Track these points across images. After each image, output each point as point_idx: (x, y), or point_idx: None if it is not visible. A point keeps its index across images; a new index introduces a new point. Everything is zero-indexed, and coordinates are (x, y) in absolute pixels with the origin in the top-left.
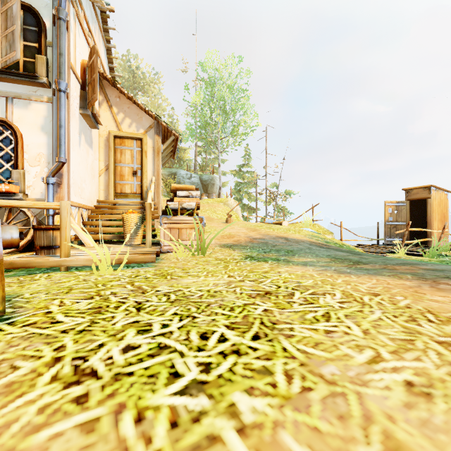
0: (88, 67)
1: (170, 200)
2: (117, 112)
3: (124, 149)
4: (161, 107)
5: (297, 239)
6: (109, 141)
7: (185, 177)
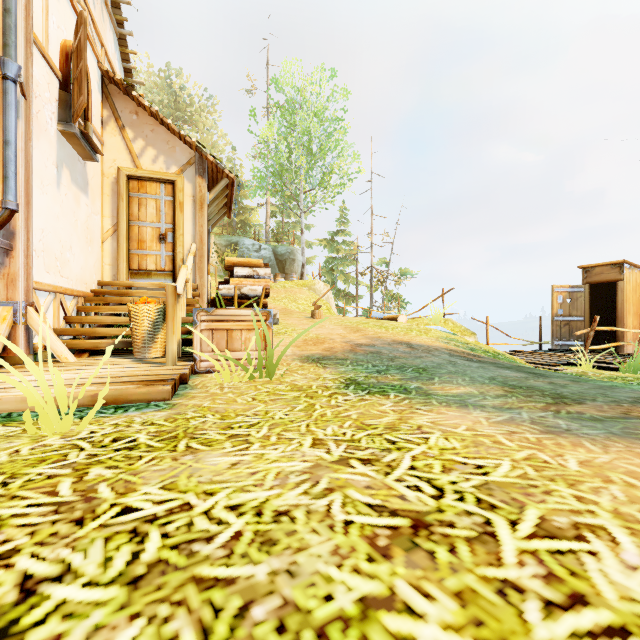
0: (73, 51)
1: (224, 282)
2: (133, 137)
3: (144, 197)
4: (216, 147)
5: (426, 346)
6: (119, 185)
7: (251, 250)
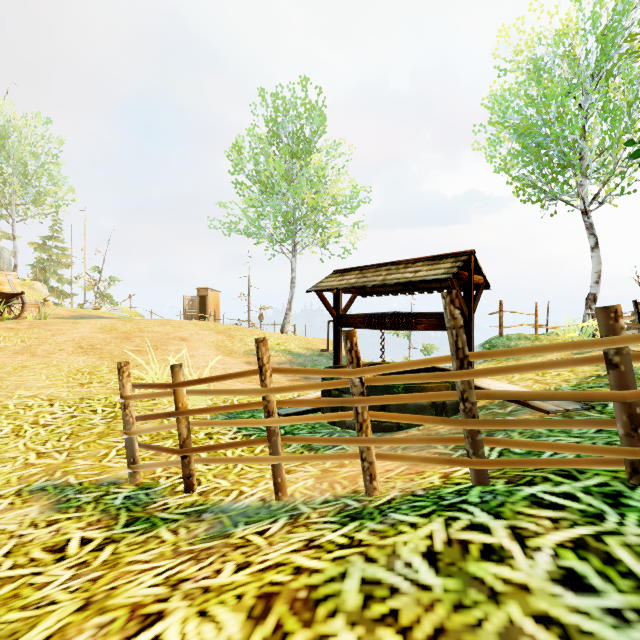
0: None
1: None
2: None
3: None
4: None
5: (107, 317)
6: None
7: None
